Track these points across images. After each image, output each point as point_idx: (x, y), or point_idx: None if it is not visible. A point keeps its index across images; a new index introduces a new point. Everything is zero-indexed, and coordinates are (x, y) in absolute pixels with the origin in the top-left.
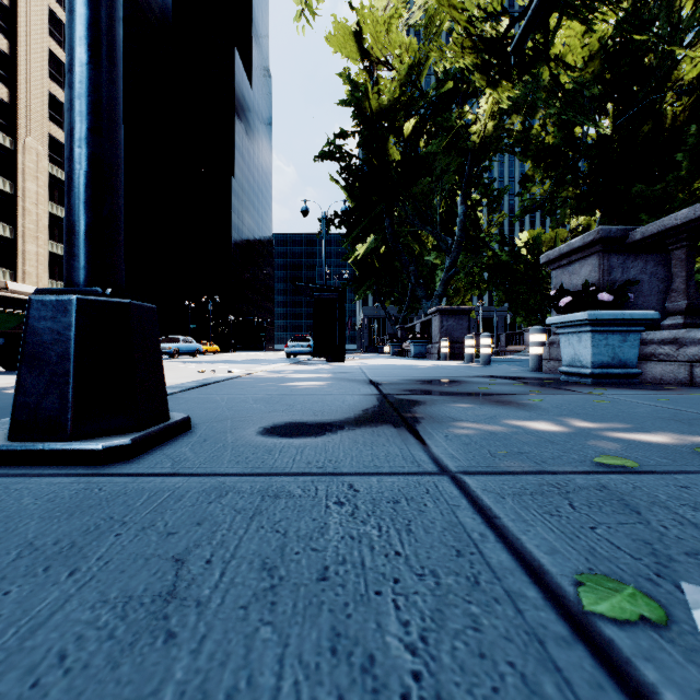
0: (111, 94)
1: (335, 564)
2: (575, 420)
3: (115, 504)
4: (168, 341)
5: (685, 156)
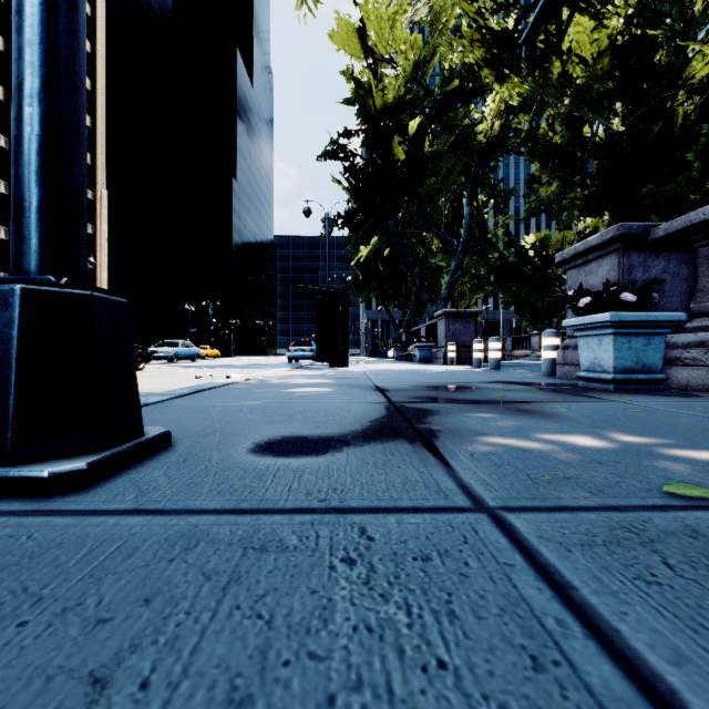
0: (69, 44)
1: (345, 691)
2: (615, 433)
3: (39, 564)
4: (167, 345)
5: (696, 156)
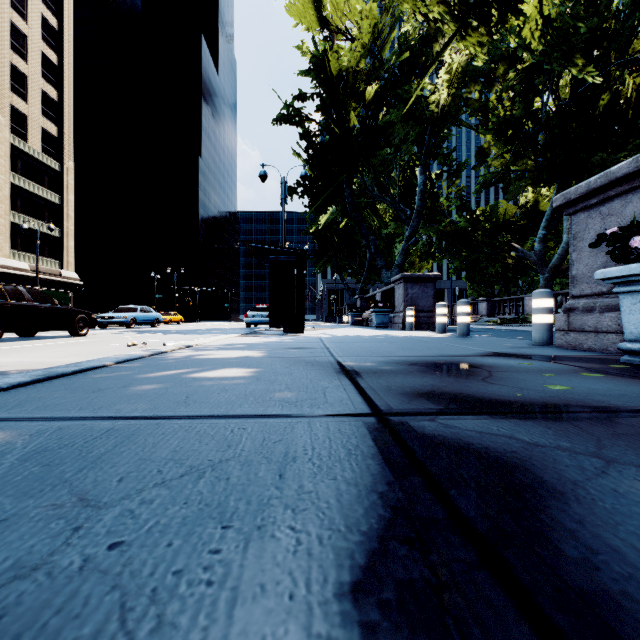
0: None
1: None
2: None
3: None
4: (125, 311)
5: None
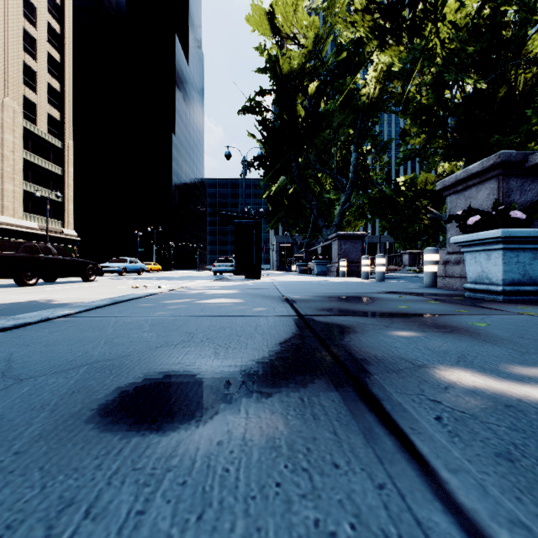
0: None
1: None
2: None
3: None
4: (118, 262)
5: (535, 113)
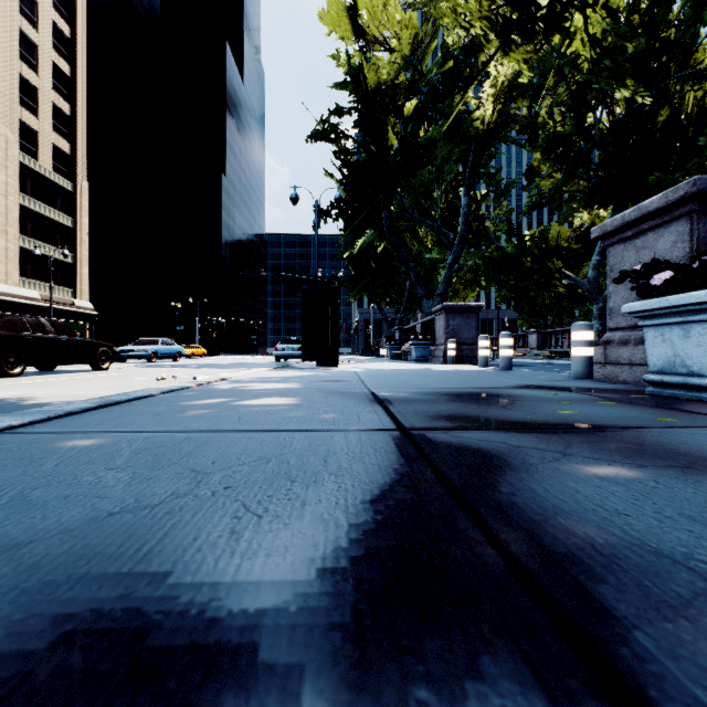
0: None
1: None
2: None
3: None
4: (146, 343)
5: None
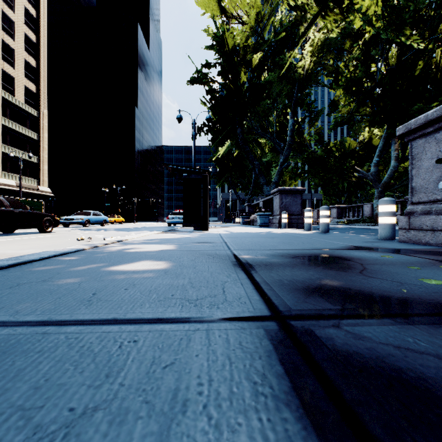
0: None
1: None
2: None
3: None
4: (82, 214)
5: None
